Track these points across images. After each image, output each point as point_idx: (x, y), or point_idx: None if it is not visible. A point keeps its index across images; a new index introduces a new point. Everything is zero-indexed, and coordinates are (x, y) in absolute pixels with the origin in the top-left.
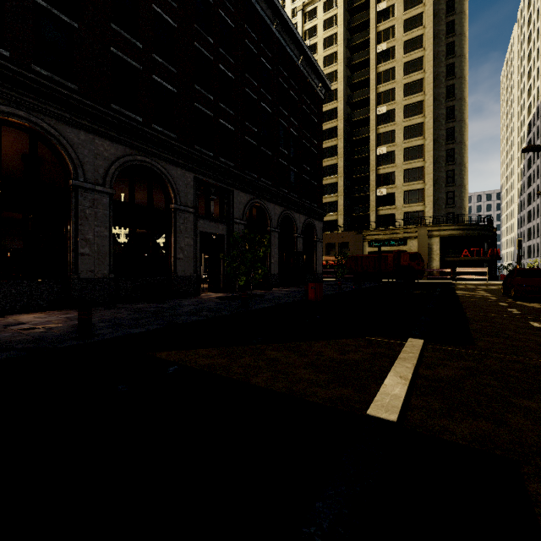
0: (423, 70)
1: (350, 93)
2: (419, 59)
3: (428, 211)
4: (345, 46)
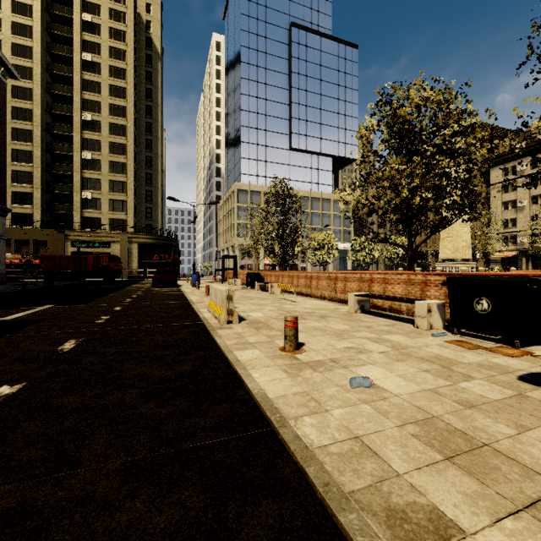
0: (127, 100)
1: (51, 80)
2: (123, 89)
3: (130, 221)
4: (43, 28)
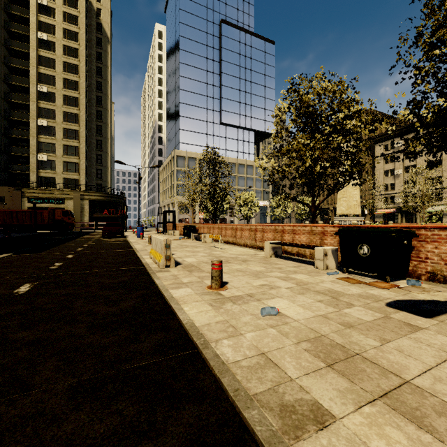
0: (79, 76)
1: (8, 55)
2: (76, 66)
3: (82, 180)
4: (1, 7)
